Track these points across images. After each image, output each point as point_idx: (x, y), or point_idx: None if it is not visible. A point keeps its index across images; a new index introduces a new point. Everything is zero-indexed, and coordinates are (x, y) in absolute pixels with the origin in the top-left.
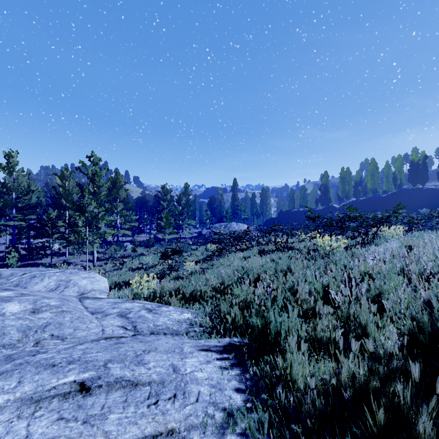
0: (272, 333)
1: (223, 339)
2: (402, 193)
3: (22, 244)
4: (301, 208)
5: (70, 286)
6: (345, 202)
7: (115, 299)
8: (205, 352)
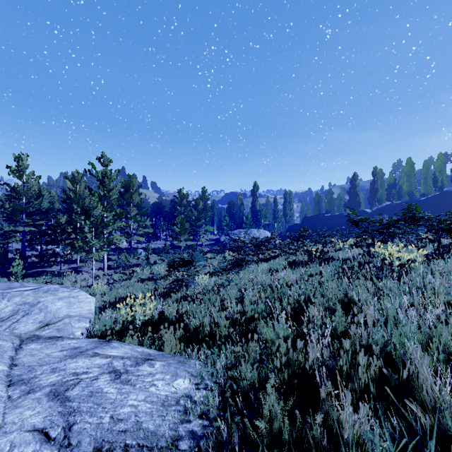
0: None
1: None
2: (446, 195)
3: (37, 251)
4: (328, 213)
5: (34, 312)
6: (378, 206)
7: (80, 340)
8: None
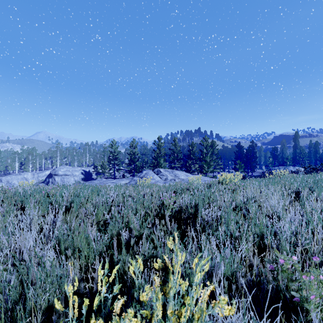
0: None
1: None
2: None
3: None
4: None
5: None
6: None
7: None
8: None
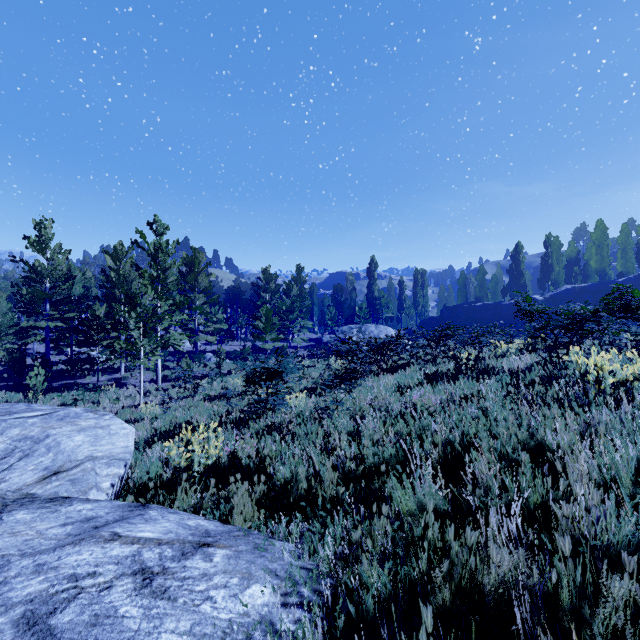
0: None
1: None
2: None
3: (67, 354)
4: (478, 302)
5: (38, 452)
6: (553, 292)
7: (99, 503)
8: None
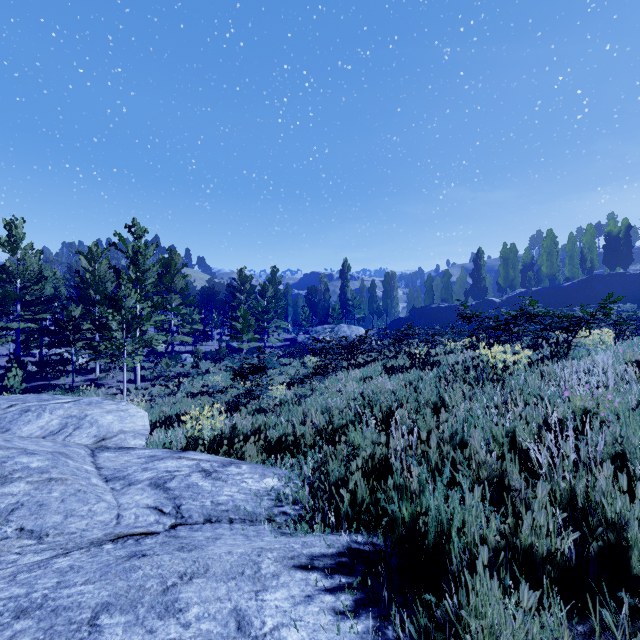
0: (431, 531)
1: (337, 539)
2: (595, 280)
3: (33, 356)
4: (443, 304)
5: (85, 426)
6: (509, 294)
7: (153, 450)
8: (303, 574)
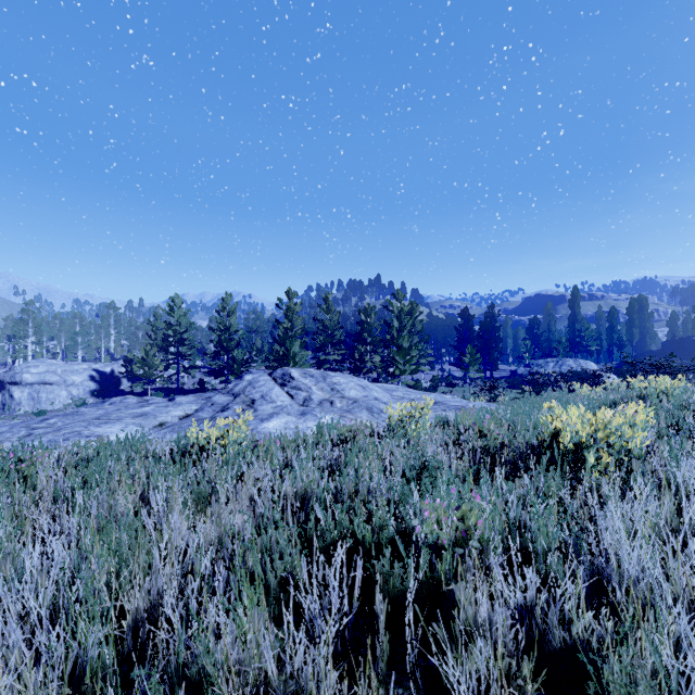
0: None
1: None
2: None
3: None
4: None
5: None
6: None
7: None
8: None
